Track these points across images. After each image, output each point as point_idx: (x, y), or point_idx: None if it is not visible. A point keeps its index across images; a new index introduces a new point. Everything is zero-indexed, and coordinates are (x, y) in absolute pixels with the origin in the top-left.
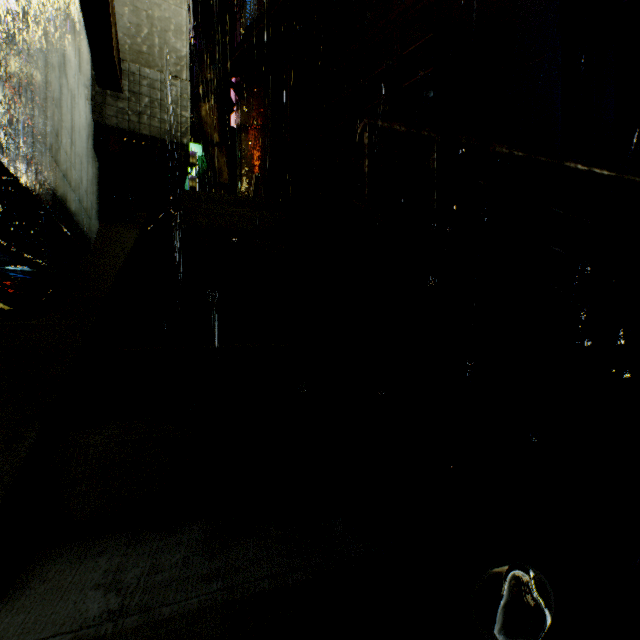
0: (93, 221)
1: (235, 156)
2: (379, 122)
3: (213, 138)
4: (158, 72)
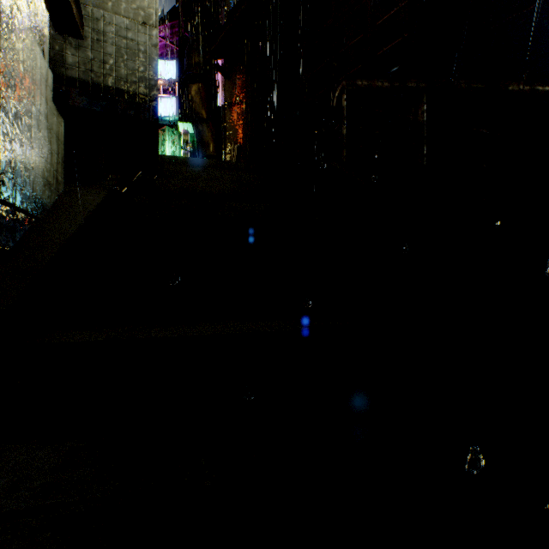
0: (51, 181)
1: (220, 130)
2: (358, 82)
3: (201, 115)
4: (124, 18)
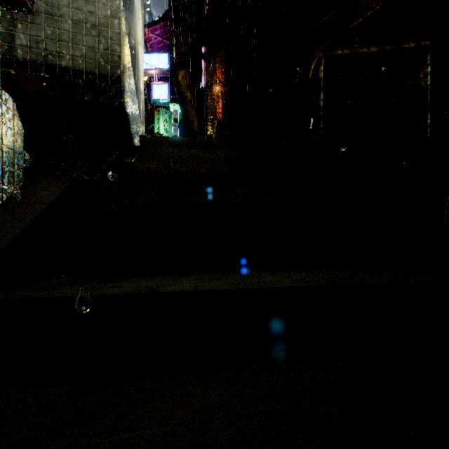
0: None
1: (203, 109)
2: (338, 51)
3: (186, 96)
4: None
